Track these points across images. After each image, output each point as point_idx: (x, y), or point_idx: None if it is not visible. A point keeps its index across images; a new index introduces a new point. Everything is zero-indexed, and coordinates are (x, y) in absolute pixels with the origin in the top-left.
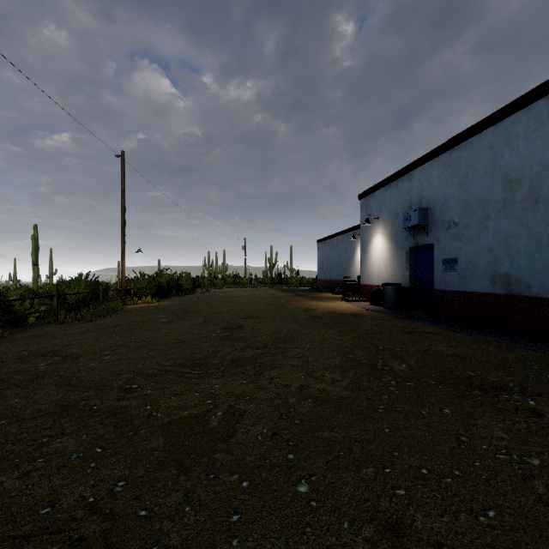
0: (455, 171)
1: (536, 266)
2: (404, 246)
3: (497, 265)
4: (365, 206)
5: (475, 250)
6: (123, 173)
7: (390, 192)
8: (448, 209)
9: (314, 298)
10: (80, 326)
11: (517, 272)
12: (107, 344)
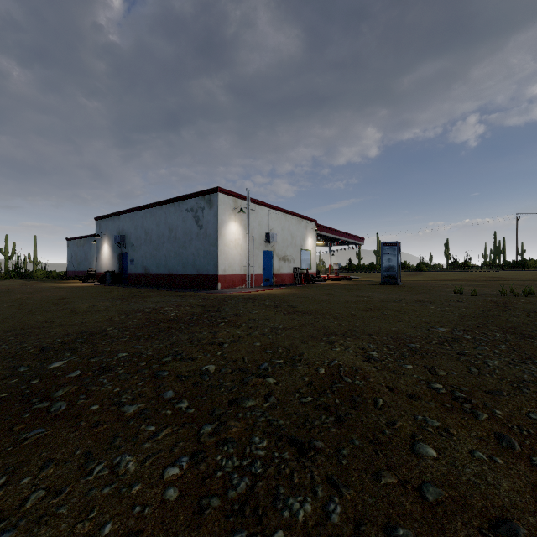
0: (133, 222)
1: (151, 263)
2: (117, 252)
3: (144, 262)
4: (99, 225)
5: (139, 256)
6: None
7: (111, 222)
8: (132, 238)
9: (61, 283)
10: None
11: (148, 265)
12: None
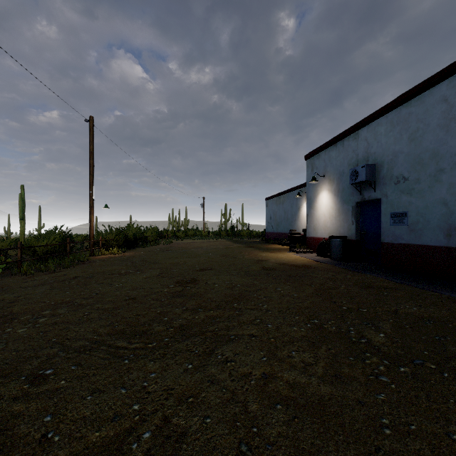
0: (404, 127)
1: None
2: (350, 201)
3: (452, 218)
4: (311, 165)
5: (427, 204)
6: (92, 136)
7: (336, 151)
8: (396, 165)
9: (264, 250)
10: (40, 278)
11: None
12: (53, 301)
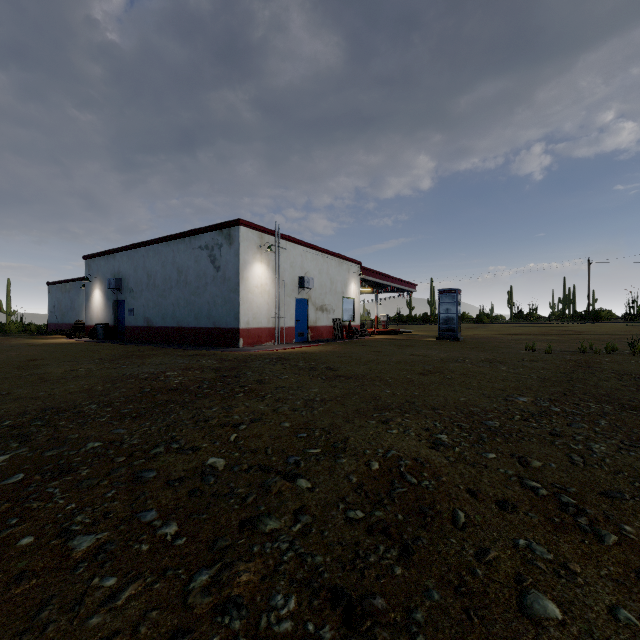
0: (133, 262)
1: (155, 314)
2: (112, 299)
3: (146, 313)
4: (89, 266)
5: (139, 305)
6: None
7: (104, 262)
8: (130, 282)
9: (38, 338)
10: None
11: (151, 316)
12: None
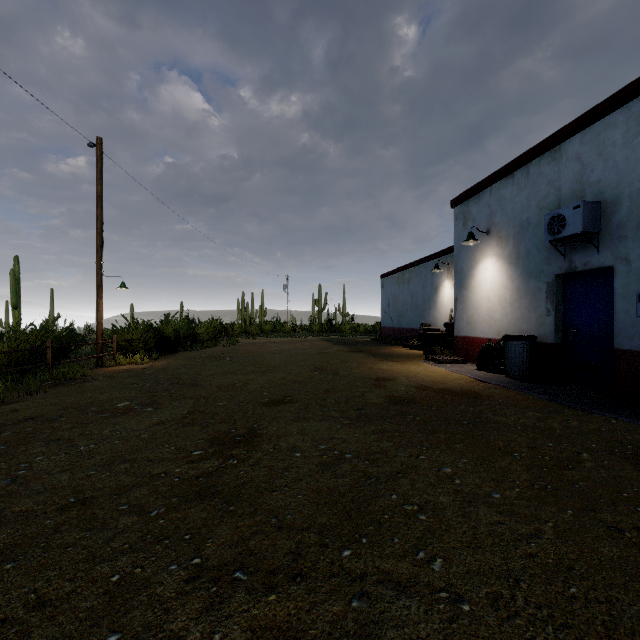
0: None
1: None
2: (542, 274)
3: None
4: (464, 216)
5: None
6: (100, 171)
7: (513, 187)
8: None
9: (383, 357)
10: None
11: None
12: None
